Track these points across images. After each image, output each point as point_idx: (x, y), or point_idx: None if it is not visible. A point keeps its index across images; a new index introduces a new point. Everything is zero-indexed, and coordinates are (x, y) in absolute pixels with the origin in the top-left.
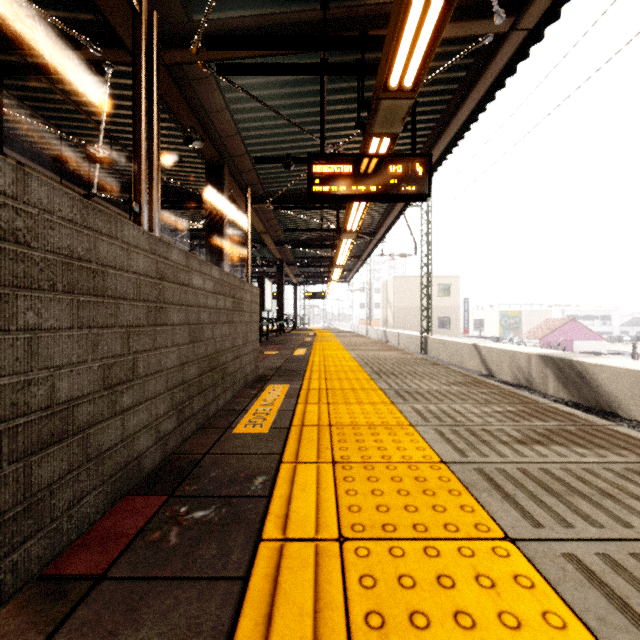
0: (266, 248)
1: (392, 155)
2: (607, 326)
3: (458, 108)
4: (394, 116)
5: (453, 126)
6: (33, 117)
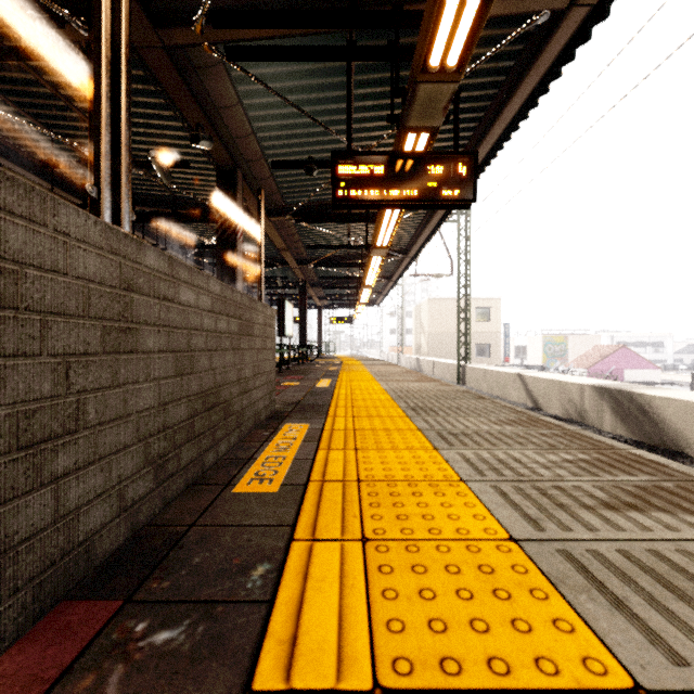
0: (287, 267)
1: (431, 153)
2: (660, 354)
3: (505, 103)
4: (434, 105)
5: (499, 125)
6: (19, 115)
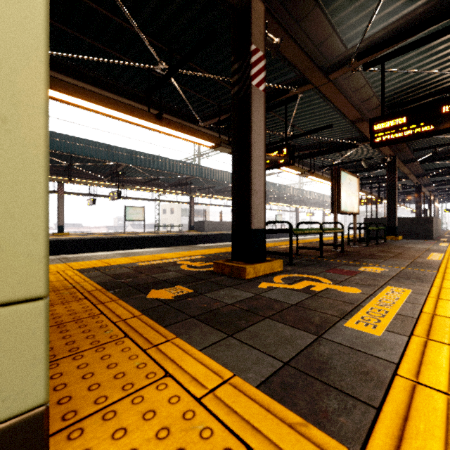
0: None
1: None
2: None
3: None
4: None
5: None
6: None
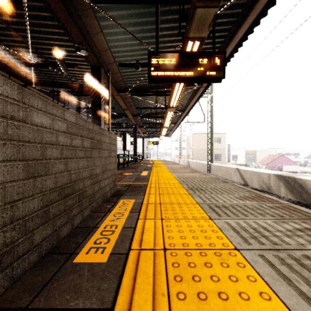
0: (128, 118)
1: (201, 52)
2: (297, 158)
3: (236, 31)
4: (204, 22)
5: (232, 44)
6: None
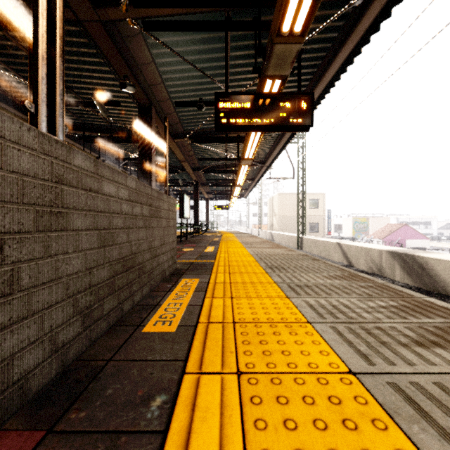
0: (186, 173)
1: (282, 93)
2: (428, 229)
3: (331, 61)
4: (285, 59)
5: (327, 76)
6: (6, 70)
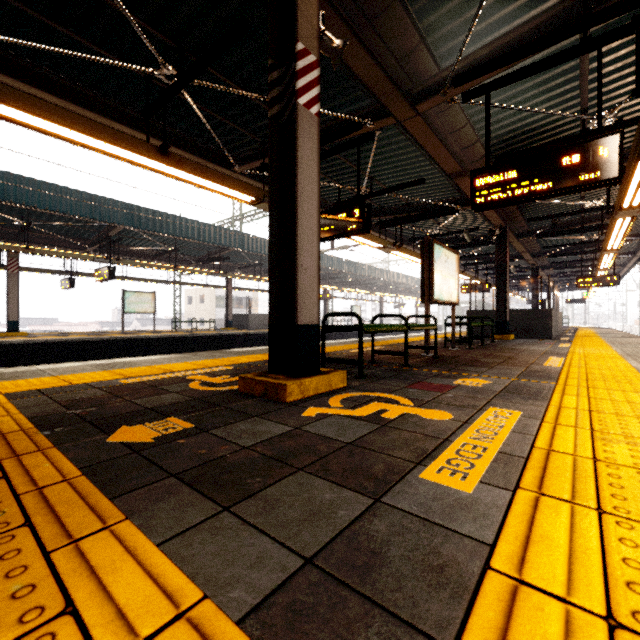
0: None
1: (605, 276)
2: None
3: None
4: (603, 270)
5: None
6: None
